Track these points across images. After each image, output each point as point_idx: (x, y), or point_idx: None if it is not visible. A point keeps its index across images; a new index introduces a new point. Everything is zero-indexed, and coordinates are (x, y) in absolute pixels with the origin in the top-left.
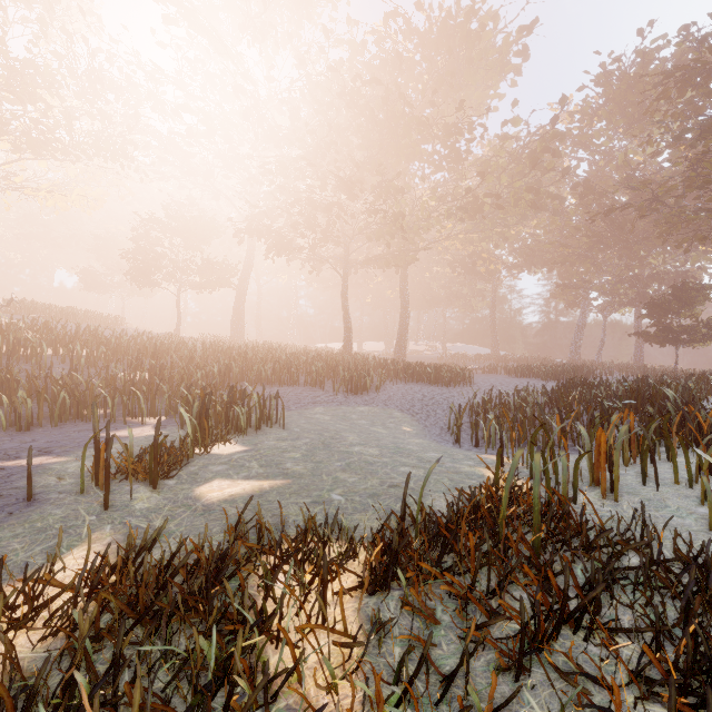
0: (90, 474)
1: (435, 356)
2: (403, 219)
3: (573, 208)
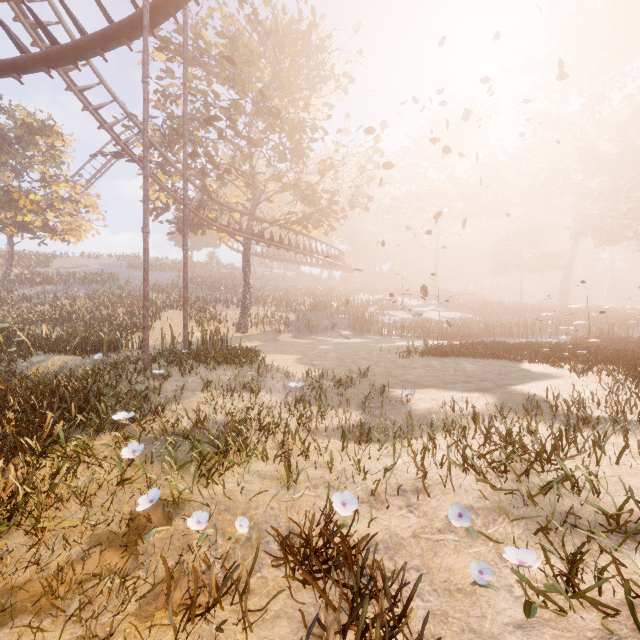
0: None
1: None
2: None
3: None
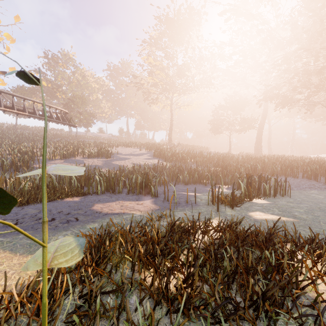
0: (209, 200)
1: None
2: None
3: None
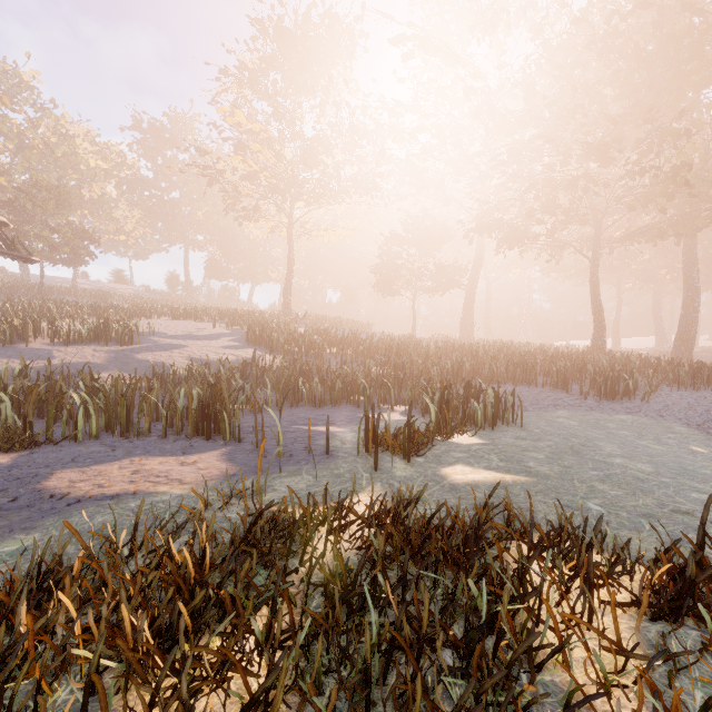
0: (361, 443)
1: None
2: (688, 171)
3: None
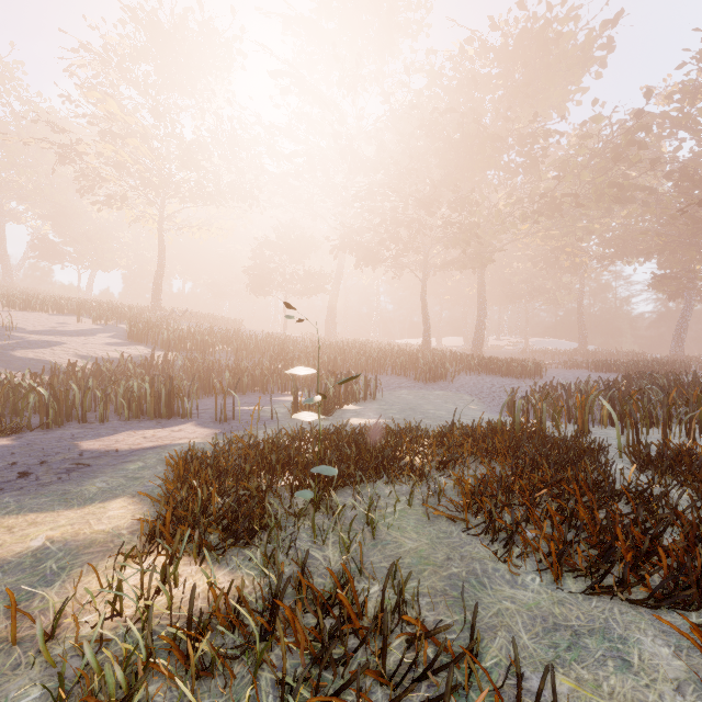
0: (287, 413)
1: (515, 351)
2: (477, 228)
3: (669, 195)
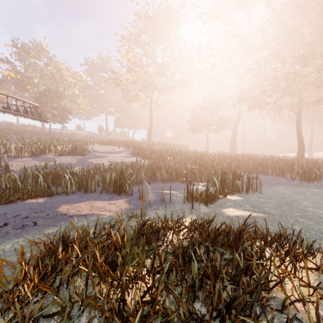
0: (185, 198)
1: None
2: None
3: None
